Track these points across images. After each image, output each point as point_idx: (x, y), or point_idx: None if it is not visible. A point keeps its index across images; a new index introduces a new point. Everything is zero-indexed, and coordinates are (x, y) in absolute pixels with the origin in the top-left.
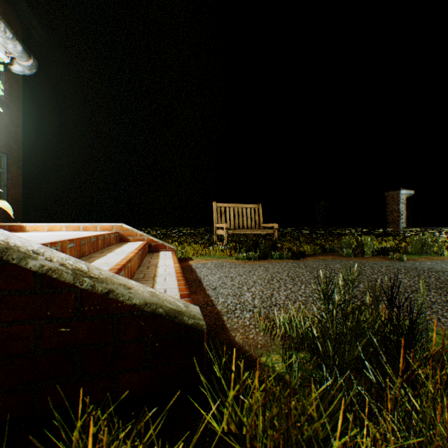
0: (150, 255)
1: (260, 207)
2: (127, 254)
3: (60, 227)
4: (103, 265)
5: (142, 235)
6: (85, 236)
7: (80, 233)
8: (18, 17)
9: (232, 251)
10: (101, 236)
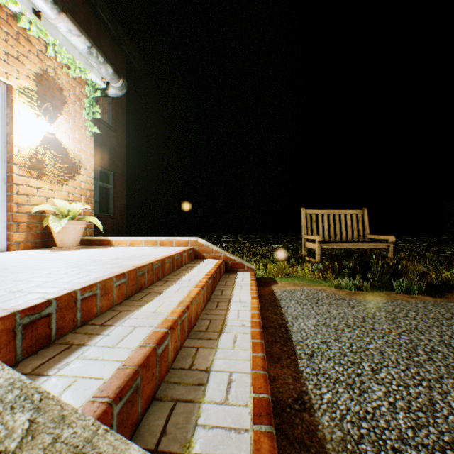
0: (225, 277)
1: (365, 213)
2: (189, 289)
3: (140, 242)
4: (145, 321)
5: (217, 252)
6: (144, 264)
7: (152, 252)
8: (122, 51)
9: (328, 273)
10: (168, 258)
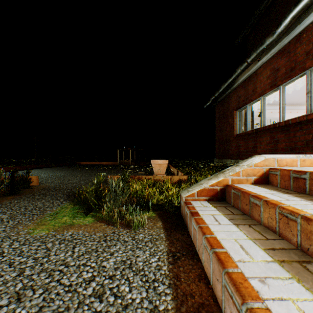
0: None
1: None
2: None
3: None
4: (292, 202)
5: None
6: None
7: None
8: None
9: None
10: None
